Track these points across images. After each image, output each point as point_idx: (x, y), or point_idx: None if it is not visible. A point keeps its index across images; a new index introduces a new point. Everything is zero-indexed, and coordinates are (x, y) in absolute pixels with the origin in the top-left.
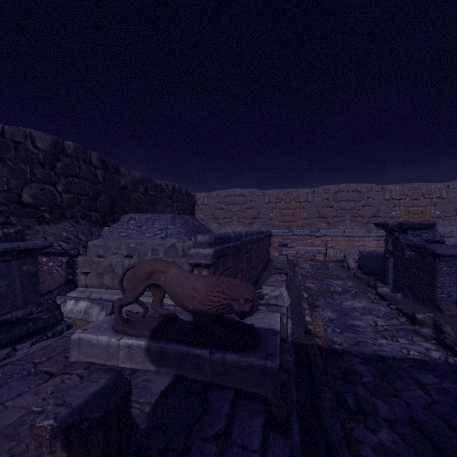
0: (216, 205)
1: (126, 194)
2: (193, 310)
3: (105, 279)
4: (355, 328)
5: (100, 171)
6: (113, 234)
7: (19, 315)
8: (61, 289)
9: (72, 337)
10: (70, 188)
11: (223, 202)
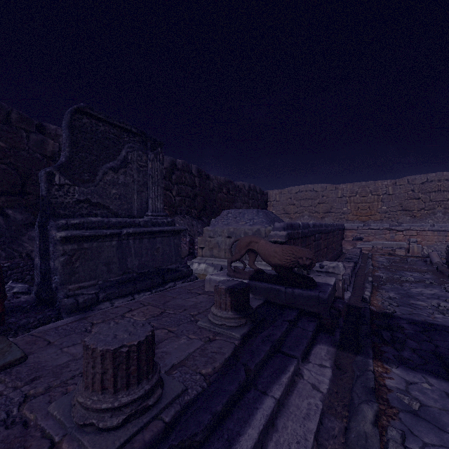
0: (287, 201)
1: (213, 195)
2: (275, 264)
3: (214, 252)
4: (414, 306)
5: (197, 178)
6: (218, 223)
7: (174, 267)
8: (188, 257)
9: (206, 277)
10: (179, 193)
11: (295, 198)
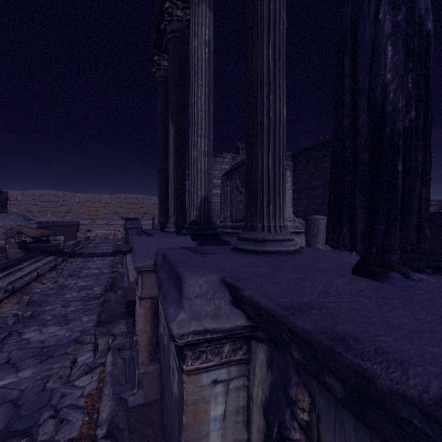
0: (30, 201)
1: None
2: (33, 237)
3: None
4: (94, 251)
5: None
6: None
7: None
8: None
9: None
10: None
11: (38, 200)
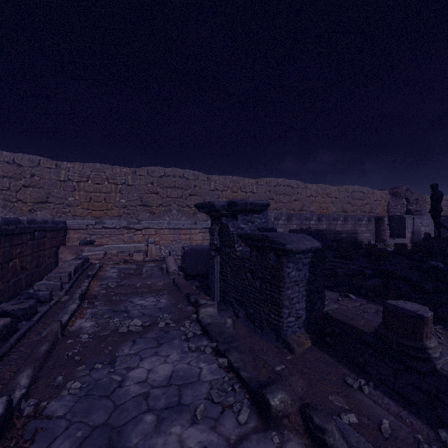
0: None
1: None
2: None
3: None
4: None
5: None
6: None
7: None
8: None
9: None
10: None
11: None
